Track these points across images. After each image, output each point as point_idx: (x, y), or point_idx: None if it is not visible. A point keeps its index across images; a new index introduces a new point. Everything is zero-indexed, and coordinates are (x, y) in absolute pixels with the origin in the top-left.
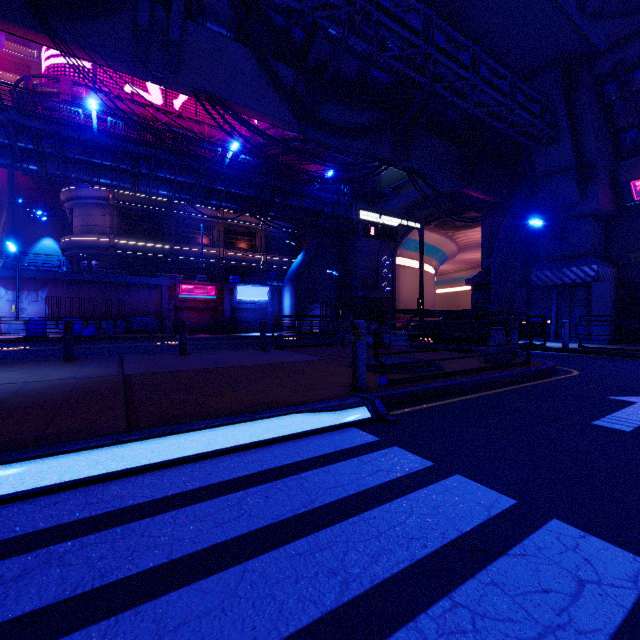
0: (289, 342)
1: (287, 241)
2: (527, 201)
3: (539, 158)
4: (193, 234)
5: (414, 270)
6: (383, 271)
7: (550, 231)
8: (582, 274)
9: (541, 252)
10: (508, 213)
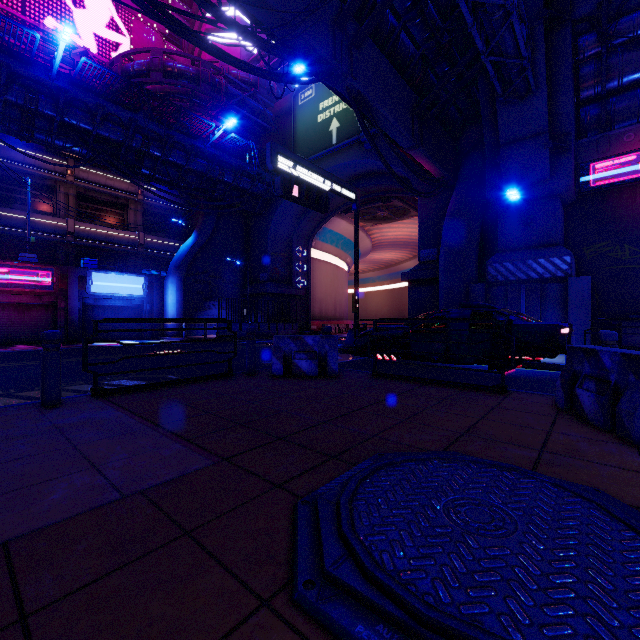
0: (159, 361)
1: (174, 219)
2: (476, 180)
3: (505, 118)
4: (20, 194)
5: (330, 265)
6: (297, 264)
7: (520, 211)
8: (552, 267)
9: (499, 240)
10: (455, 193)
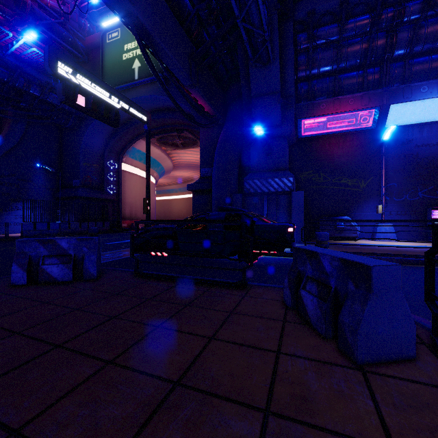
0: None
1: None
2: (238, 121)
3: (255, 77)
4: None
5: (139, 177)
6: (109, 174)
7: (263, 144)
8: (282, 184)
9: (252, 164)
10: (224, 128)
